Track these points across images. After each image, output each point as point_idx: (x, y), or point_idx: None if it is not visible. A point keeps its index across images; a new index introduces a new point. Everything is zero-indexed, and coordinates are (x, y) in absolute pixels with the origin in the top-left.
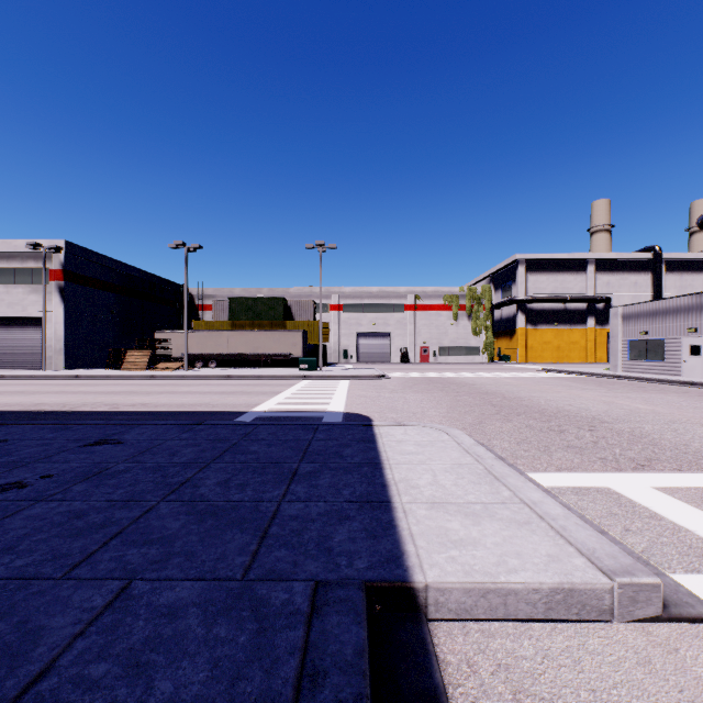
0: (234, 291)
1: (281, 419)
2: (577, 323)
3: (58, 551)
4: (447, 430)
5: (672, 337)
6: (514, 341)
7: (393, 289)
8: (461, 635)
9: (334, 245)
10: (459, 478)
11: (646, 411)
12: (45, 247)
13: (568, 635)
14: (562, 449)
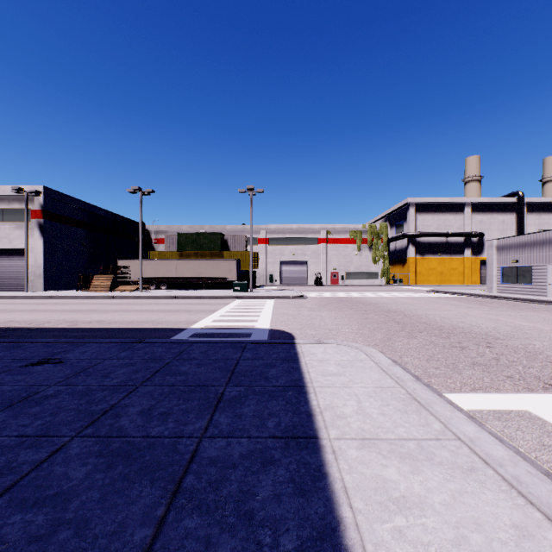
0: (182, 228)
1: (215, 335)
2: (456, 253)
3: None
4: (363, 348)
5: (539, 265)
6: (406, 267)
7: (309, 226)
8: None
9: (262, 190)
10: (384, 405)
11: (529, 328)
12: (27, 191)
13: None
14: (470, 367)
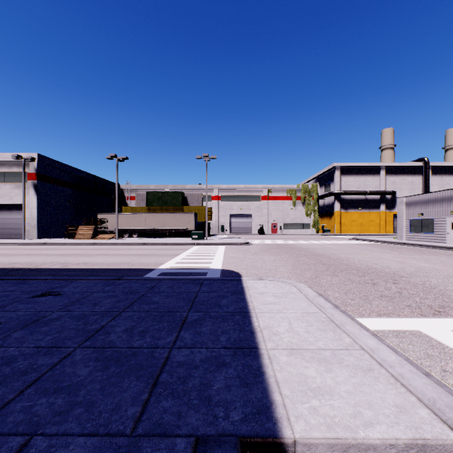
0: (150, 187)
1: (178, 274)
2: (373, 208)
3: None
4: (295, 284)
5: (439, 217)
6: (332, 219)
7: (254, 186)
8: None
9: (215, 156)
10: (309, 325)
11: (429, 268)
12: (24, 158)
13: None
14: (378, 298)
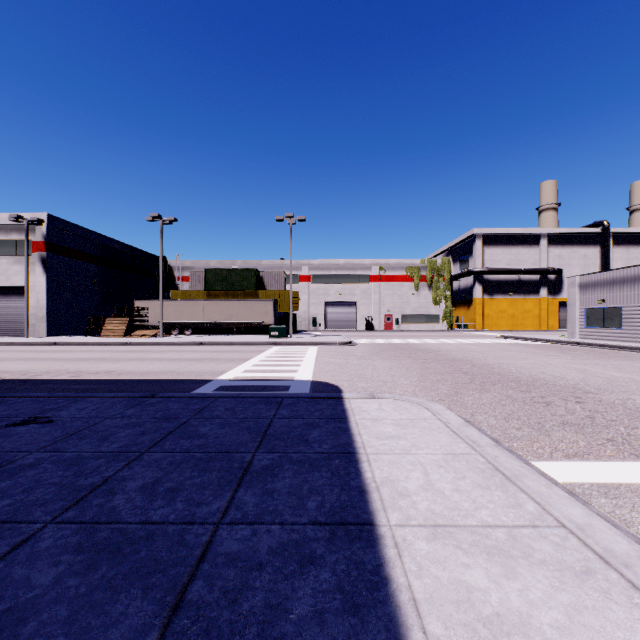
0: (210, 263)
1: (246, 388)
2: (530, 293)
3: None
4: (427, 404)
5: (630, 305)
6: (472, 309)
7: (359, 261)
8: None
9: (303, 217)
10: (459, 478)
11: (624, 379)
12: (27, 220)
13: None
14: (559, 427)
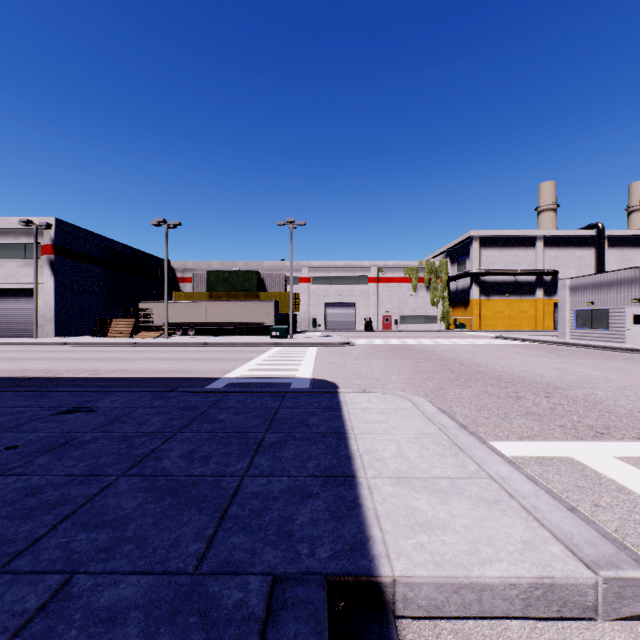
0: (212, 265)
1: (252, 385)
2: (526, 294)
3: (3, 537)
4: (410, 397)
5: (617, 307)
6: (469, 310)
7: (358, 263)
8: (433, 637)
9: (303, 222)
10: (424, 449)
11: (597, 377)
12: (36, 224)
13: (550, 637)
14: (522, 416)
